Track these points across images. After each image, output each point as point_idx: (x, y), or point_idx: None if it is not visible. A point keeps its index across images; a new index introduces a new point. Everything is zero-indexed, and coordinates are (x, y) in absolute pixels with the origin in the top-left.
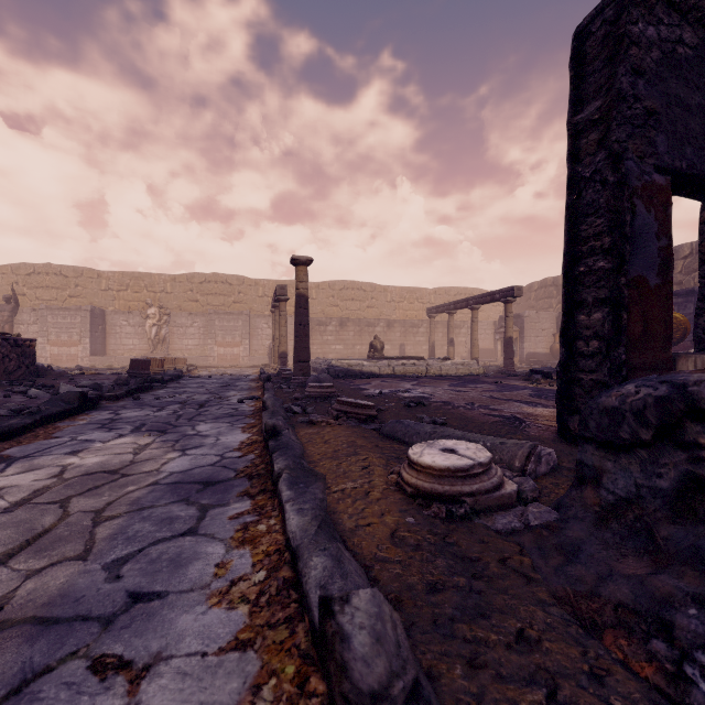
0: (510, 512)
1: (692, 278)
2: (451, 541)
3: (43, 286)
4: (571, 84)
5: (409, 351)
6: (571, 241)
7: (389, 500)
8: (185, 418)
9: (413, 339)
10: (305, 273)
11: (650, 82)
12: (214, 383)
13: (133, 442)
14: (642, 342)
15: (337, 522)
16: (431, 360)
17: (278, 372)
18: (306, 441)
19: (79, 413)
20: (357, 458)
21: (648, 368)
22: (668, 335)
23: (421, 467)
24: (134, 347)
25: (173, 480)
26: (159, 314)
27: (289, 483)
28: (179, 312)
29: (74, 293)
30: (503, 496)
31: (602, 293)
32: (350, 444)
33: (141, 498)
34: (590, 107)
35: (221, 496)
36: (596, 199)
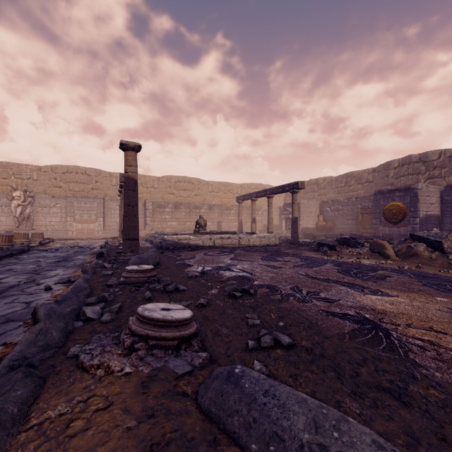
0: None
1: (399, 181)
2: None
3: None
4: None
5: (224, 226)
6: None
7: None
8: None
9: (227, 218)
10: (134, 158)
11: None
12: (53, 258)
13: None
14: None
15: None
16: (242, 234)
17: (117, 246)
18: None
19: None
20: None
21: None
22: None
23: None
24: (1, 223)
25: None
26: (23, 196)
27: None
28: (43, 195)
29: None
30: None
31: None
32: None
33: None
34: None
35: None
36: None
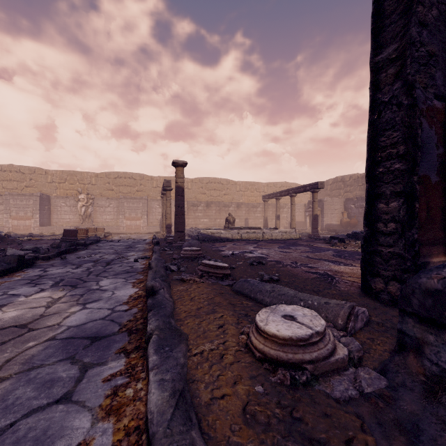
0: (344, 377)
1: None
2: (297, 416)
3: (7, 180)
4: (372, 34)
5: (251, 223)
6: (372, 149)
7: (240, 364)
8: (94, 274)
9: (253, 215)
10: (182, 172)
11: (431, 32)
12: (121, 246)
13: (49, 296)
14: (426, 224)
15: (194, 394)
16: (265, 230)
17: (164, 238)
18: (177, 298)
19: (18, 271)
20: (214, 316)
21: (430, 243)
22: (443, 219)
23: (267, 335)
24: (70, 220)
25: (68, 335)
26: (86, 198)
27: (156, 345)
28: (100, 197)
29: (29, 184)
30: (338, 361)
31: (397, 188)
32: (210, 301)
33: (35, 356)
34: (388, 49)
35: (103, 353)
36: (393, 118)
